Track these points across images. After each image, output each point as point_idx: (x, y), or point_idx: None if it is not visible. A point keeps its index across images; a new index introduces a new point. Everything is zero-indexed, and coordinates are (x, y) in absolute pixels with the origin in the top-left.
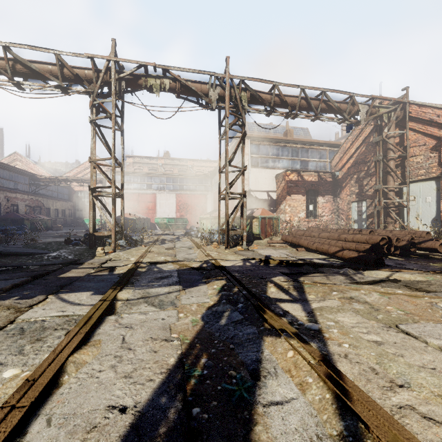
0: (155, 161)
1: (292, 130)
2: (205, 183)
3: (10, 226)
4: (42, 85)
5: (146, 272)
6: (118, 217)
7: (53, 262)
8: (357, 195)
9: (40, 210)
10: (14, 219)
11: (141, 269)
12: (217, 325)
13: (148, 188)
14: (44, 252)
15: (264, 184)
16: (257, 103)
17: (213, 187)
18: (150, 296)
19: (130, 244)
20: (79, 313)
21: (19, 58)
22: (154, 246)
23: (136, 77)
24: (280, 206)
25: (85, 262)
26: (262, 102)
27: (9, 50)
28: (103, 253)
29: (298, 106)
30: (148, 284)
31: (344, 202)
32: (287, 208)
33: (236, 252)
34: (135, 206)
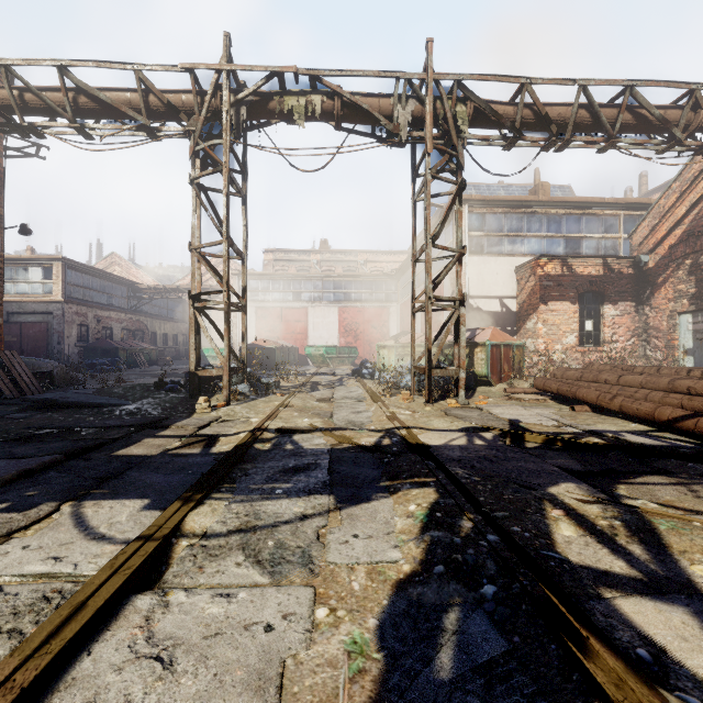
0: (306, 256)
1: (547, 185)
2: (386, 288)
3: (101, 358)
4: (118, 127)
5: (268, 453)
6: (249, 345)
7: (124, 421)
8: (692, 298)
9: (142, 335)
10: (106, 349)
11: (262, 445)
12: (427, 682)
13: (295, 300)
14: (118, 403)
15: (495, 283)
16: (488, 124)
17: (399, 295)
18: (257, 527)
19: (257, 390)
20: (85, 572)
21: (82, 84)
22: (297, 396)
23: (265, 96)
24: (526, 324)
25: (174, 423)
26: (496, 122)
27: (67, 73)
28: (207, 408)
29: (573, 121)
30: (265, 486)
31: (660, 314)
32: (540, 327)
33: (447, 411)
34: (275, 327)
